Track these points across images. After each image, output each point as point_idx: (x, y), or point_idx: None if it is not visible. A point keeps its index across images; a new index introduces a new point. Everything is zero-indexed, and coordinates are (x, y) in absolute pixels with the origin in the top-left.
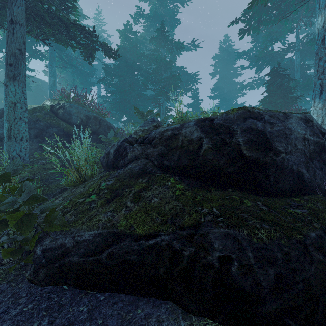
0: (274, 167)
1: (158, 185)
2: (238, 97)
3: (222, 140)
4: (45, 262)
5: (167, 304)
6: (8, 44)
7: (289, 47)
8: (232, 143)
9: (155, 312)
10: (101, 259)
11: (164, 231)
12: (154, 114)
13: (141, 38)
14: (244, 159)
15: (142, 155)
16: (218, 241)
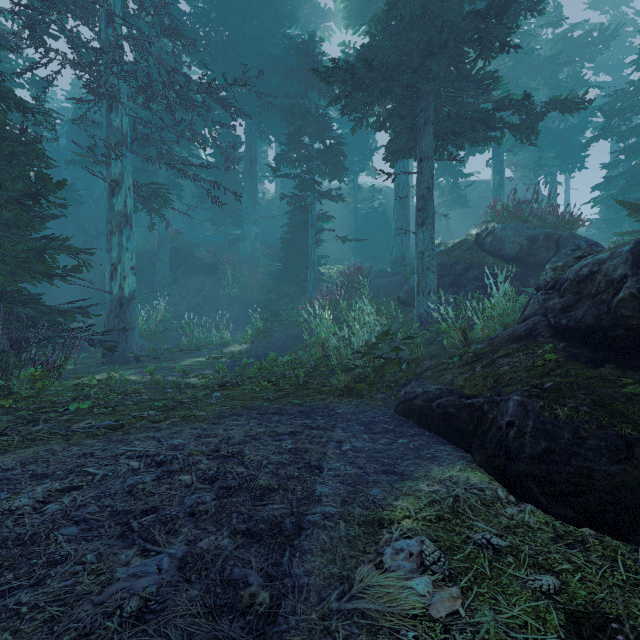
0: None
1: (525, 353)
2: None
3: None
4: (403, 400)
5: (466, 454)
6: (417, 187)
7: None
8: None
9: (452, 452)
10: (432, 406)
11: (483, 394)
12: None
13: None
14: None
15: (541, 309)
16: (513, 407)
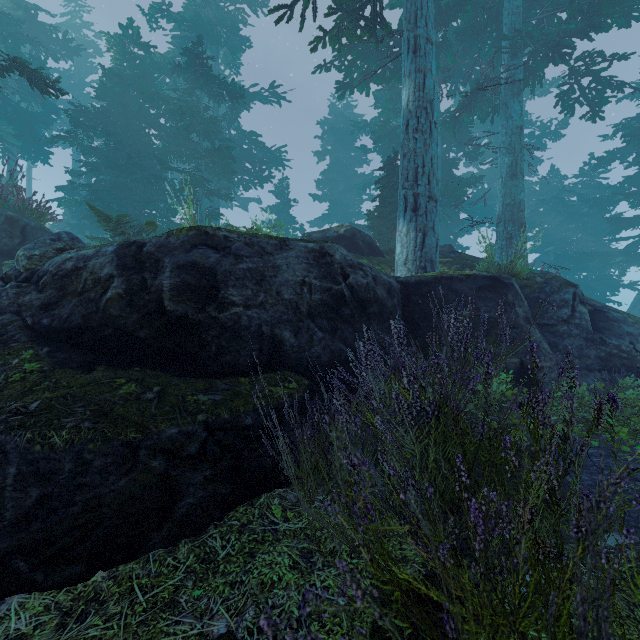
0: (217, 330)
1: None
2: (363, 201)
3: (144, 282)
4: None
5: None
6: None
7: None
8: (153, 288)
9: None
10: None
11: None
12: (142, 223)
13: (163, 61)
14: (164, 315)
15: (13, 306)
16: None
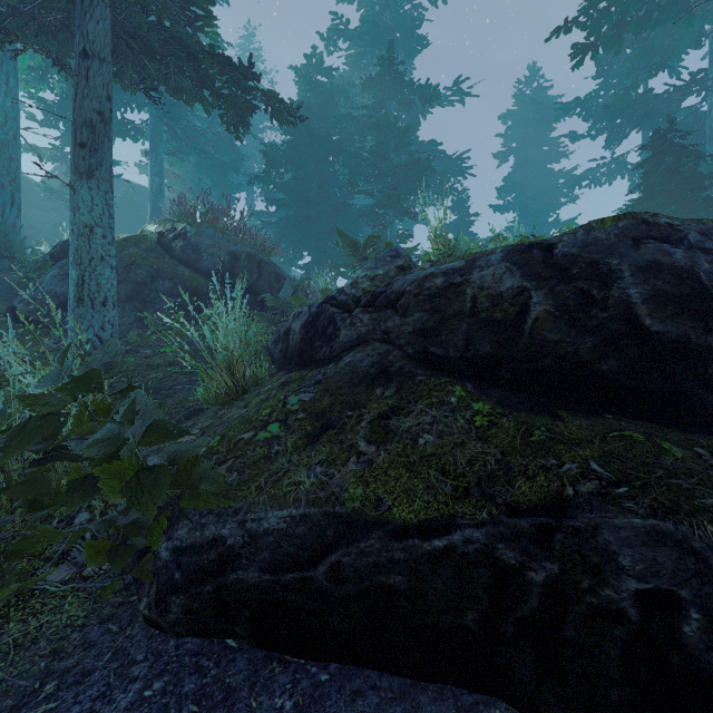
0: None
1: (427, 403)
2: (561, 204)
3: (582, 294)
4: (180, 578)
5: (494, 708)
6: (77, 101)
7: (691, 81)
8: (610, 300)
9: None
10: (313, 579)
11: (469, 515)
12: (379, 246)
13: (342, 84)
14: (647, 339)
15: (374, 333)
16: (631, 549)
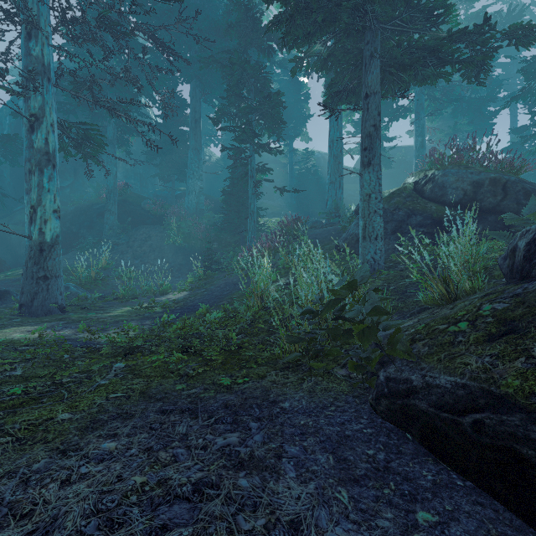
0: None
1: None
2: None
3: None
4: (387, 392)
5: None
6: (363, 125)
7: None
8: None
9: None
10: (460, 423)
11: None
12: None
13: None
14: None
15: None
16: None
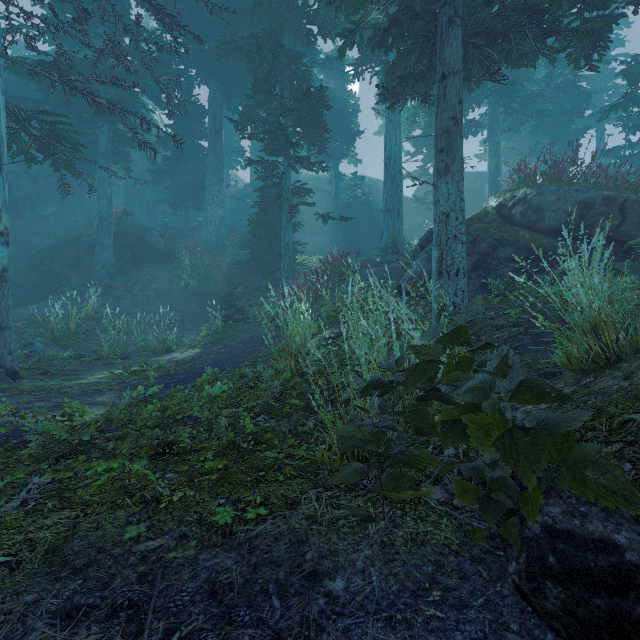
0: None
1: None
2: None
3: None
4: (555, 564)
5: None
6: (438, 118)
7: None
8: None
9: None
10: None
11: None
12: None
13: None
14: None
15: None
16: None
